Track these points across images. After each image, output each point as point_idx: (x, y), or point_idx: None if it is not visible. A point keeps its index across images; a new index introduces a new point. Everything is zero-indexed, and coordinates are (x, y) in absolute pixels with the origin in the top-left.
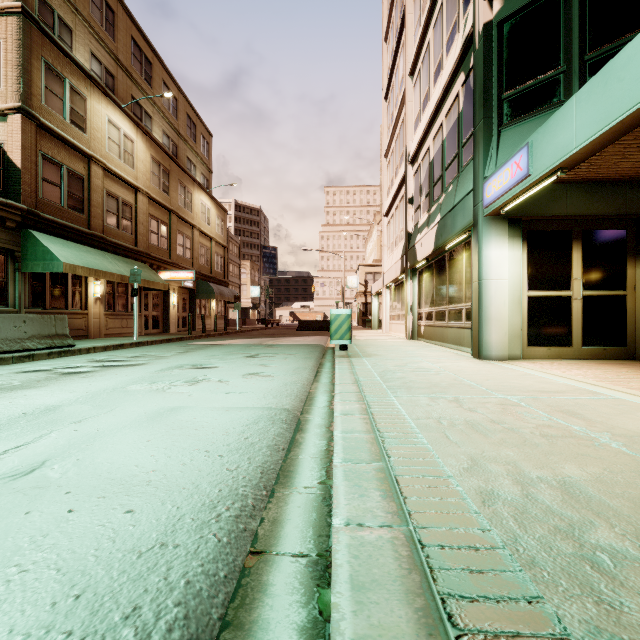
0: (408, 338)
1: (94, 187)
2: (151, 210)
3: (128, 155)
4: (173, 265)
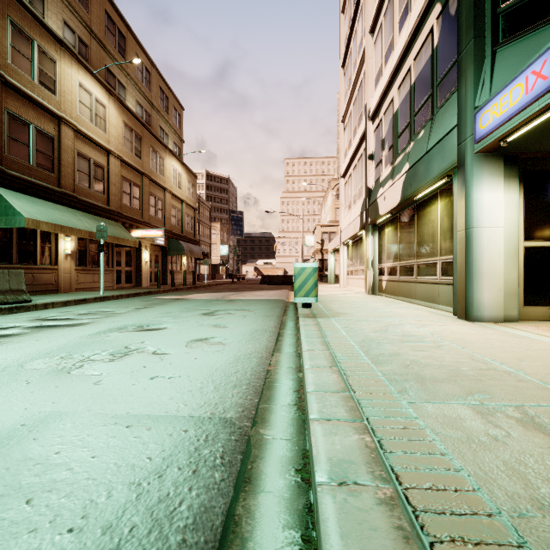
0: (368, 293)
1: (64, 147)
2: (123, 172)
3: (100, 119)
4: (145, 224)
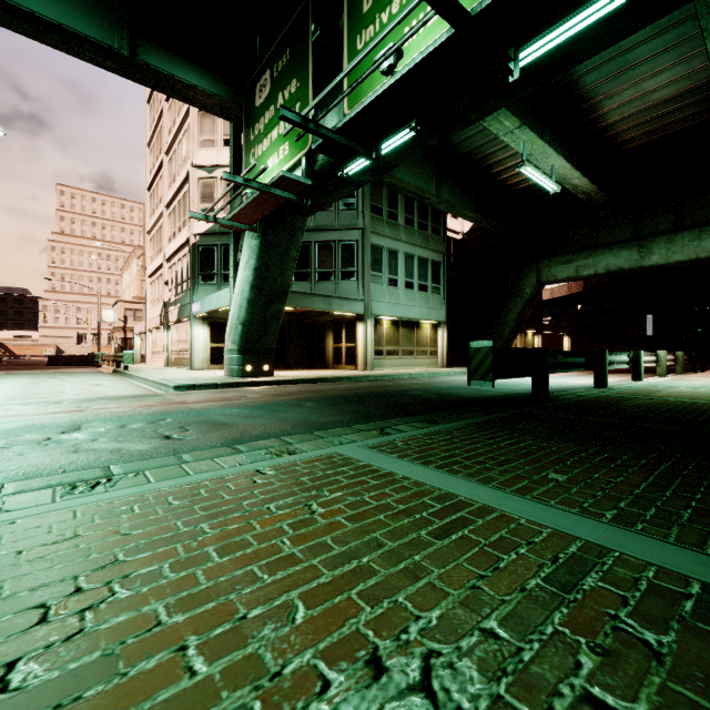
0: (165, 366)
1: None
2: None
3: None
4: None
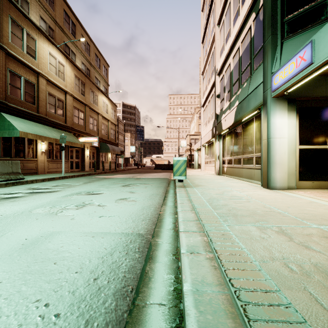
0: (216, 174)
1: (41, 90)
2: (74, 104)
3: (61, 73)
4: (87, 134)
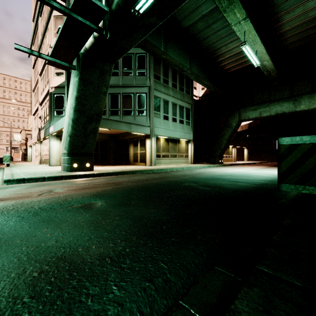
0: (39, 163)
1: None
2: None
3: None
4: None
